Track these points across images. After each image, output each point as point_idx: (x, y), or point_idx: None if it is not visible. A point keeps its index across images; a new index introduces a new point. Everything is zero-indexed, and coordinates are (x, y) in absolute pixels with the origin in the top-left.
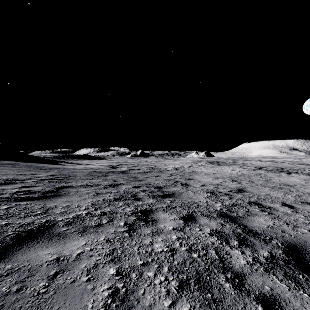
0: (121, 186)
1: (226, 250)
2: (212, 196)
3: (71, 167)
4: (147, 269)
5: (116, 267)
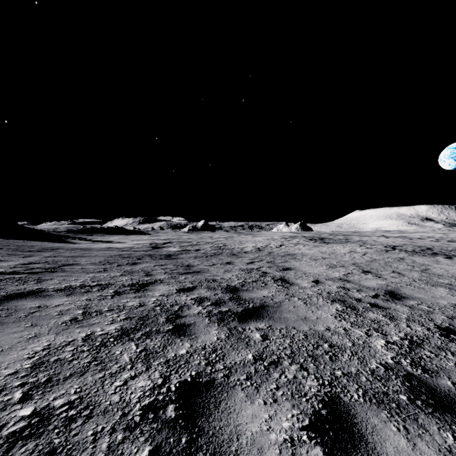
0: (155, 288)
1: None
2: (350, 313)
3: (83, 248)
4: None
5: None
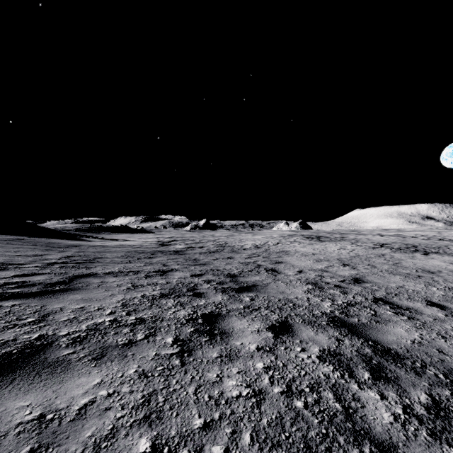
0: (174, 274)
1: (352, 390)
2: (316, 290)
3: (100, 245)
4: (210, 438)
5: (152, 434)
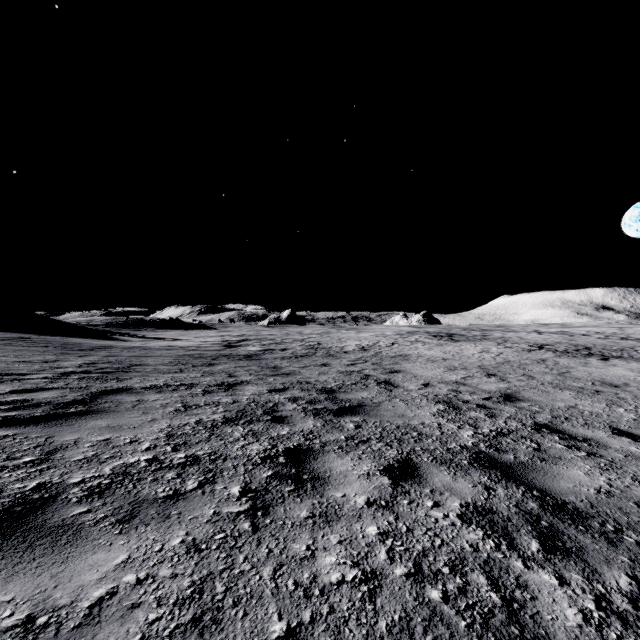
0: (244, 389)
1: (515, 571)
2: (450, 412)
3: (140, 346)
4: None
5: None
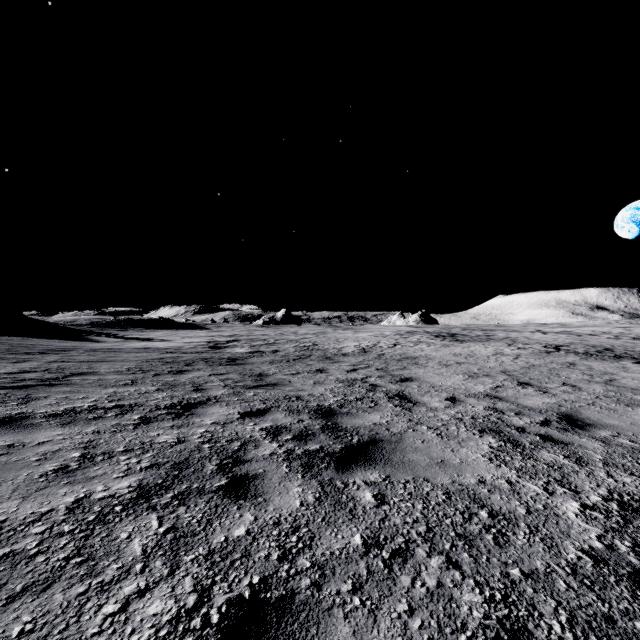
0: (206, 412)
1: None
2: (512, 453)
3: (109, 348)
4: None
5: None
